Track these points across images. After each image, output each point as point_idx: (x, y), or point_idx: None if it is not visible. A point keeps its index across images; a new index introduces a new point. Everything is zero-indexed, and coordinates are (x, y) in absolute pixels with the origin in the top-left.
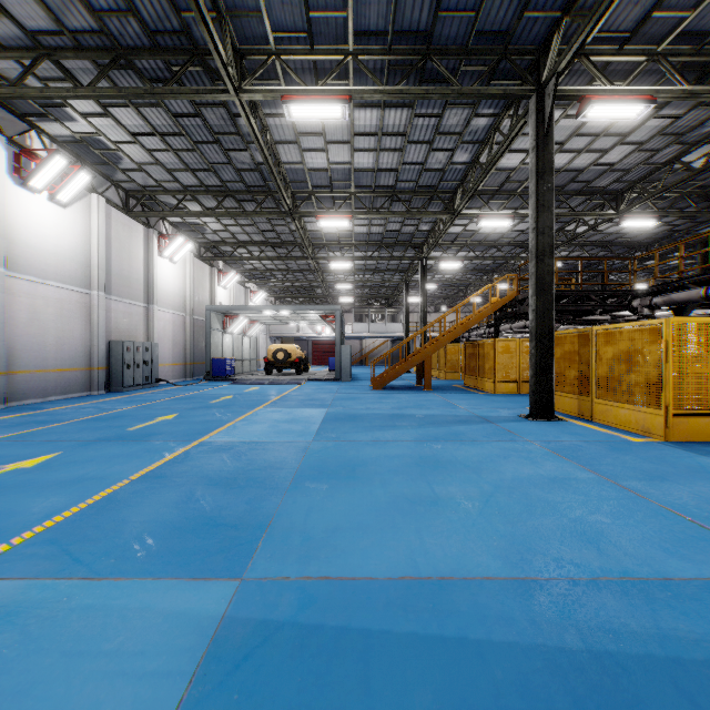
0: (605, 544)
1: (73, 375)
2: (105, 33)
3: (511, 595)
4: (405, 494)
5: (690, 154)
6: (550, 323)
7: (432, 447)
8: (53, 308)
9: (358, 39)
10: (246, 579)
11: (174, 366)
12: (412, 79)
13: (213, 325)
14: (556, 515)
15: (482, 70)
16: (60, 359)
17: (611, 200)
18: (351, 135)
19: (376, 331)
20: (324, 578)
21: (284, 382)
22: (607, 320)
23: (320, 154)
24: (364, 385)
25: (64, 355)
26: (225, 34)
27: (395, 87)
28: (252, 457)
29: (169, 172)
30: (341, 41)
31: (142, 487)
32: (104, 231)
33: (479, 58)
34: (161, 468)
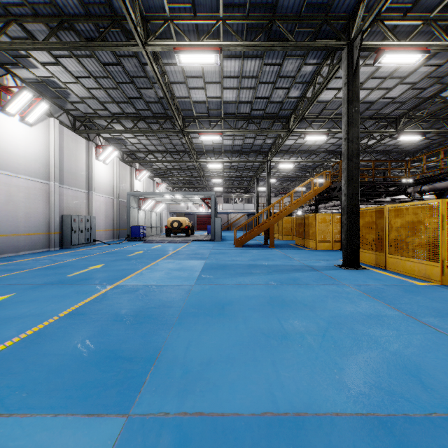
0: (424, 377)
1: (37, 237)
2: (53, 5)
3: (360, 433)
4: (261, 329)
5: (446, 91)
6: (357, 202)
7: (278, 289)
8: (23, 193)
9: (226, 9)
10: (132, 415)
11: (106, 231)
12: (262, 38)
13: (132, 205)
14: (379, 348)
15: (309, 32)
16: (28, 227)
17: (392, 122)
18: (221, 78)
19: (237, 208)
20: (198, 414)
21: (178, 241)
22: (388, 201)
23: (200, 91)
24: (230, 244)
25: (31, 224)
26: (135, 5)
27: (251, 42)
28: (150, 297)
29: (101, 103)
30: (214, 11)
31: (66, 323)
32: (59, 142)
33: (308, 22)
34: (83, 307)
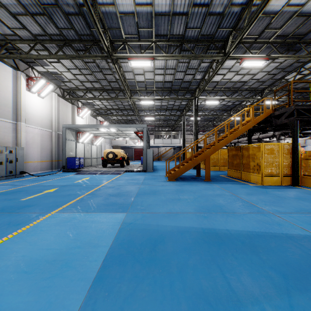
0: None
1: None
2: None
3: None
4: None
5: None
6: None
7: None
8: None
9: None
10: None
11: (42, 162)
12: None
13: (68, 137)
14: None
15: None
16: None
17: None
18: None
19: (166, 143)
20: None
21: (110, 172)
22: None
23: None
24: (161, 175)
25: None
26: None
27: None
28: None
29: (14, 17)
30: None
31: None
32: None
33: None
34: None
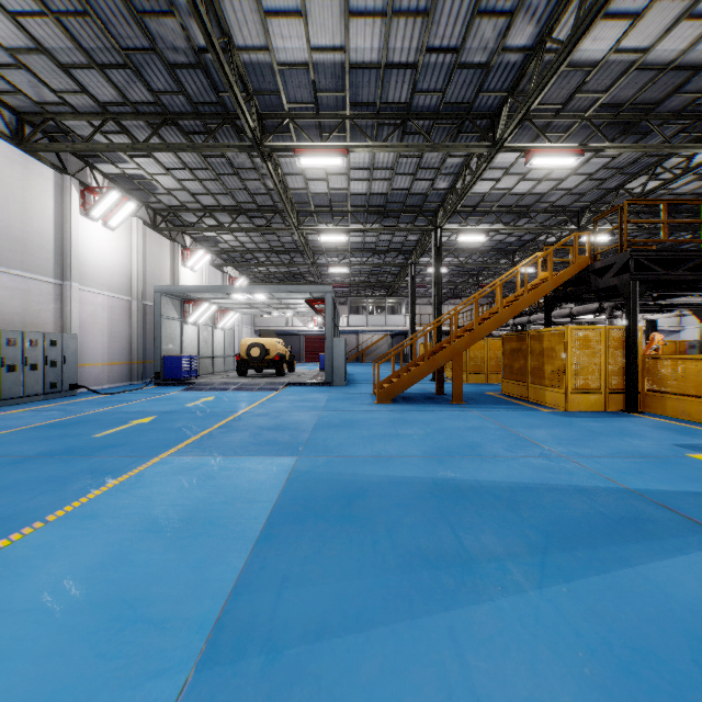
0: None
1: None
2: None
3: None
4: None
5: None
6: None
7: None
8: None
9: None
10: None
11: (112, 366)
12: None
13: (166, 312)
14: None
15: None
16: None
17: None
18: None
19: (375, 324)
20: None
21: (256, 387)
22: (698, 302)
23: (294, 28)
24: (363, 393)
25: None
26: None
27: None
28: None
29: (65, 70)
30: None
31: None
32: None
33: None
34: None
